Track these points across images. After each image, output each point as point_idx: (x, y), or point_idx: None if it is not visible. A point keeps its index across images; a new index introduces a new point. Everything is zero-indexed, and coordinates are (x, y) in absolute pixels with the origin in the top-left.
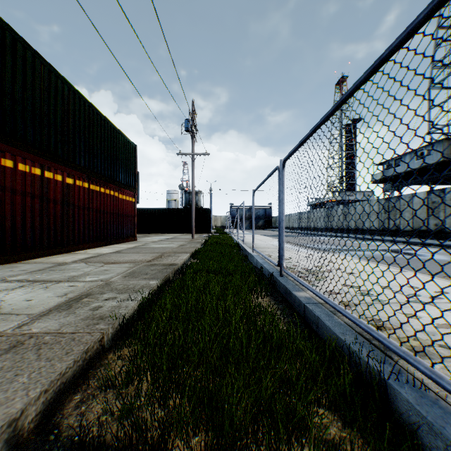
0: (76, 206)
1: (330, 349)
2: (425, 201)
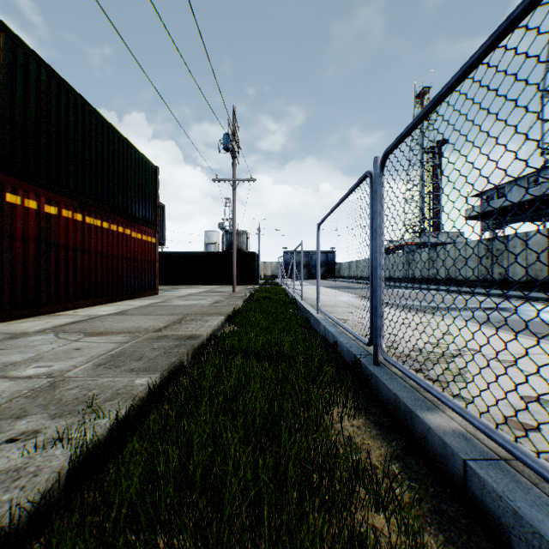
0: (62, 246)
1: None
2: (544, 242)
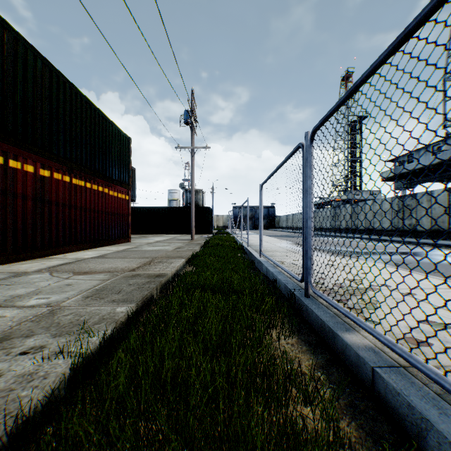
0: (53, 202)
1: None
2: (446, 199)
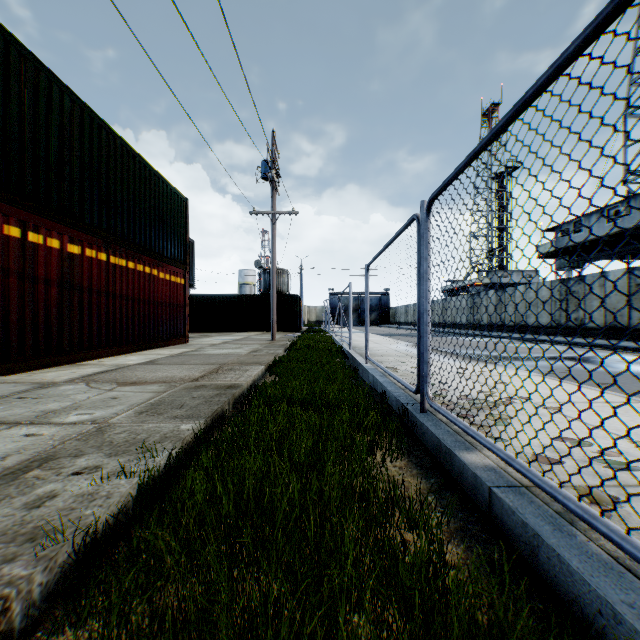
0: (85, 289)
1: None
2: (625, 284)
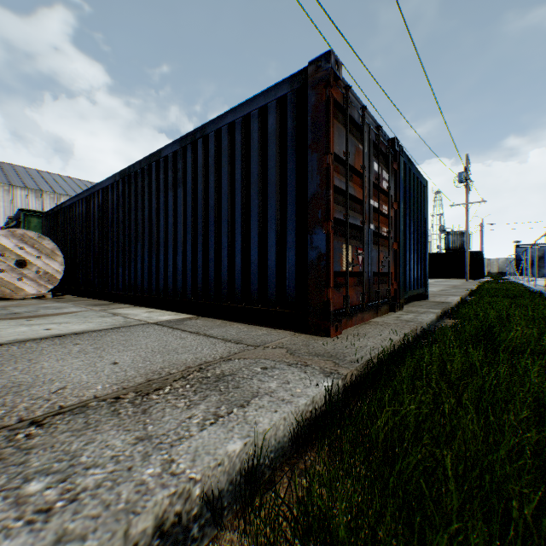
0: None
1: (543, 295)
2: None
